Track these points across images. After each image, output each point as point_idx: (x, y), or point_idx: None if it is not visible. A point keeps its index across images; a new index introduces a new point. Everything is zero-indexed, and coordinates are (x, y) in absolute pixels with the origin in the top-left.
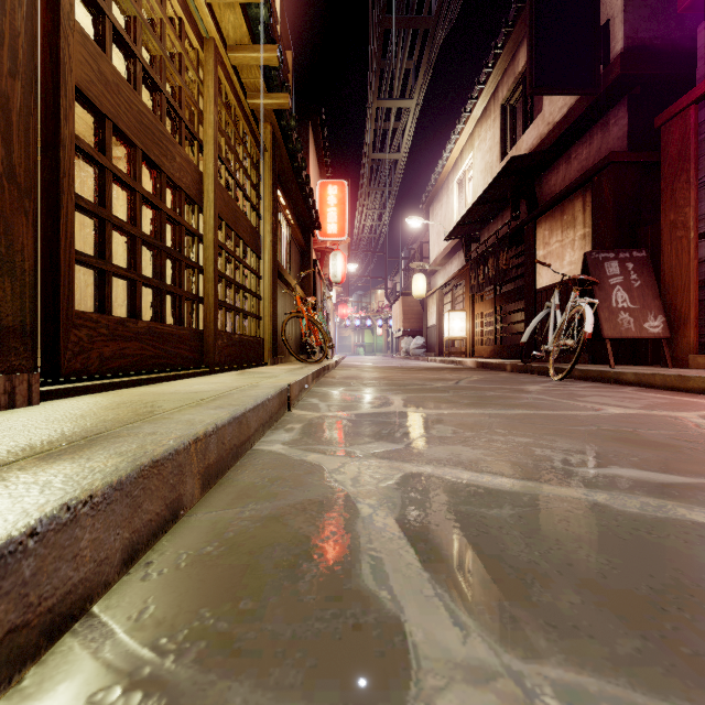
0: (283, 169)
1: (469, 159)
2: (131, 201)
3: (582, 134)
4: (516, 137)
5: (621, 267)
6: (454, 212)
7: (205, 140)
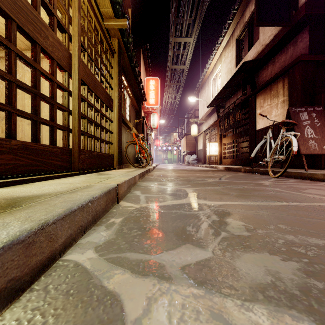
0: (126, 66)
1: (219, 67)
2: (7, 56)
3: (280, 50)
4: (243, 54)
5: (309, 115)
6: (211, 94)
7: (73, 34)
